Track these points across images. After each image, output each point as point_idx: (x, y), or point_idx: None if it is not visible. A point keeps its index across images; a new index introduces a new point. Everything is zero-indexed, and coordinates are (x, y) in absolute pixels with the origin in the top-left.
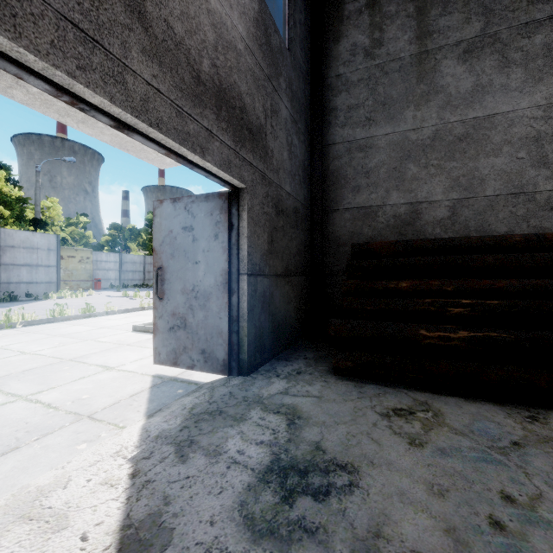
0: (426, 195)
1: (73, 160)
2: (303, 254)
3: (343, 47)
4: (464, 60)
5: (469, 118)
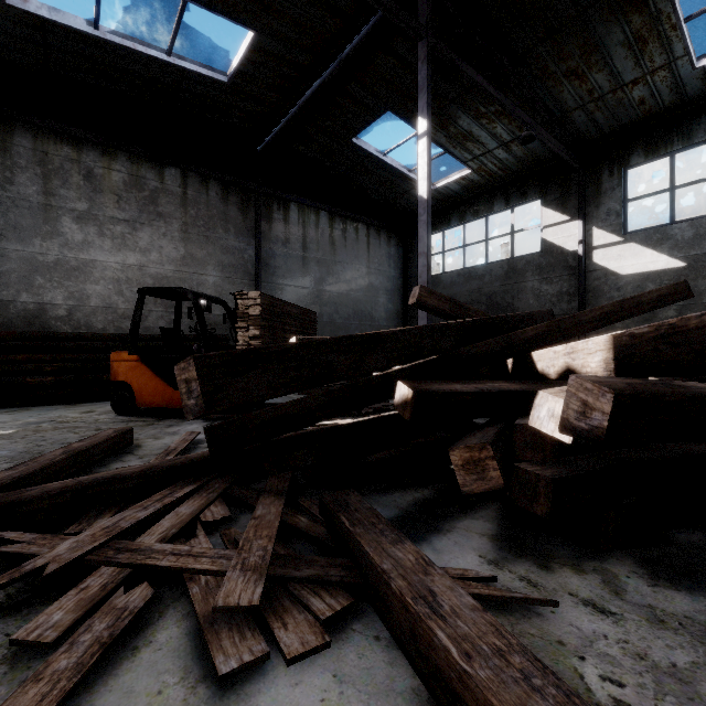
0: (51, 300)
1: None
2: None
3: None
4: (78, 222)
5: (81, 258)
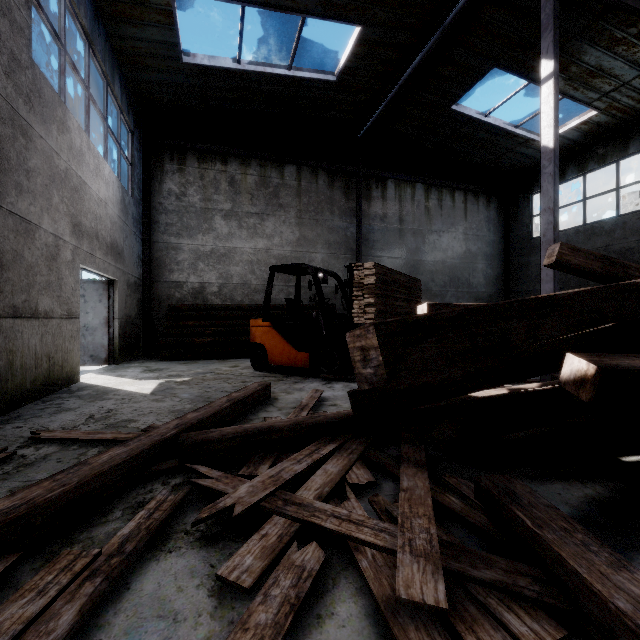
0: (208, 280)
1: None
2: (139, 307)
3: (163, 188)
4: (225, 219)
5: (227, 247)
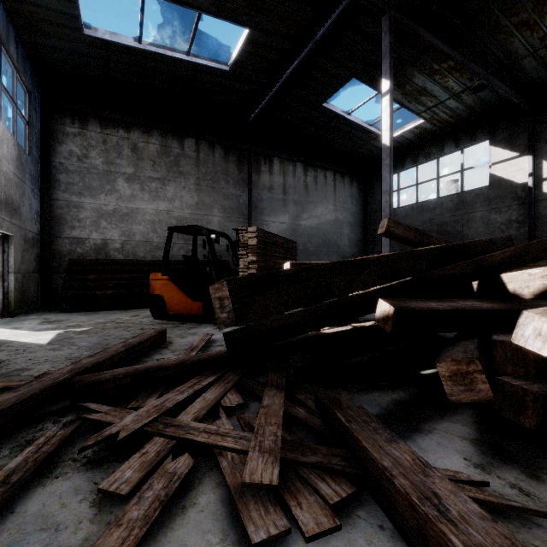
0: (111, 237)
1: None
2: (37, 261)
3: (64, 149)
4: (127, 181)
5: (129, 207)
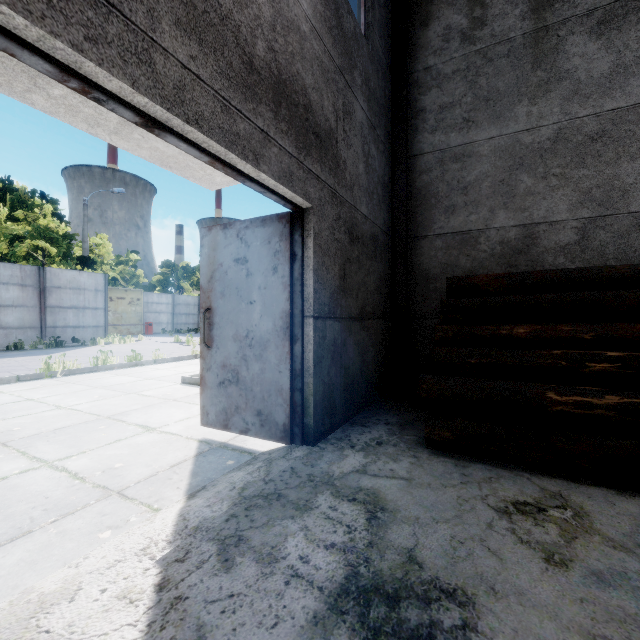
0: (545, 214)
1: (122, 191)
2: (383, 292)
3: (433, 33)
4: (598, 33)
5: (606, 110)
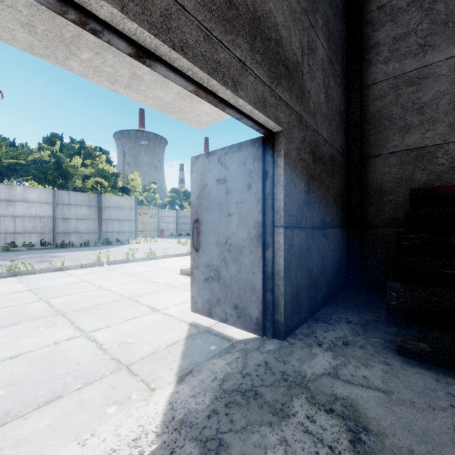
0: None
1: (146, 143)
2: (339, 205)
3: None
4: None
5: None
